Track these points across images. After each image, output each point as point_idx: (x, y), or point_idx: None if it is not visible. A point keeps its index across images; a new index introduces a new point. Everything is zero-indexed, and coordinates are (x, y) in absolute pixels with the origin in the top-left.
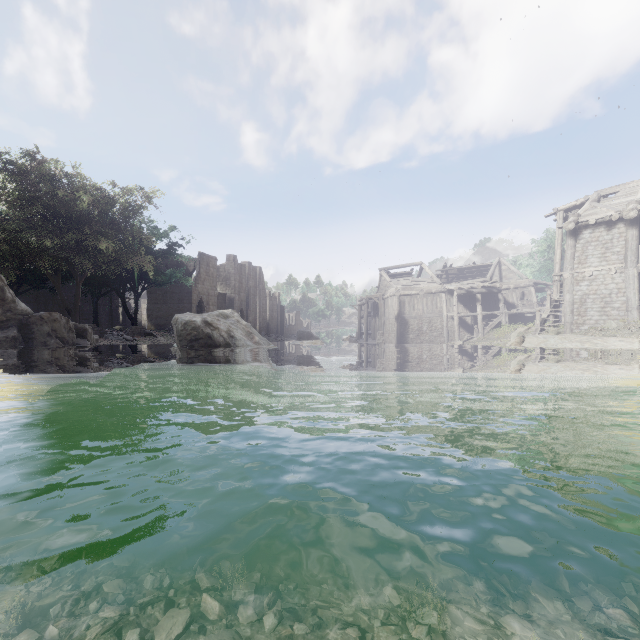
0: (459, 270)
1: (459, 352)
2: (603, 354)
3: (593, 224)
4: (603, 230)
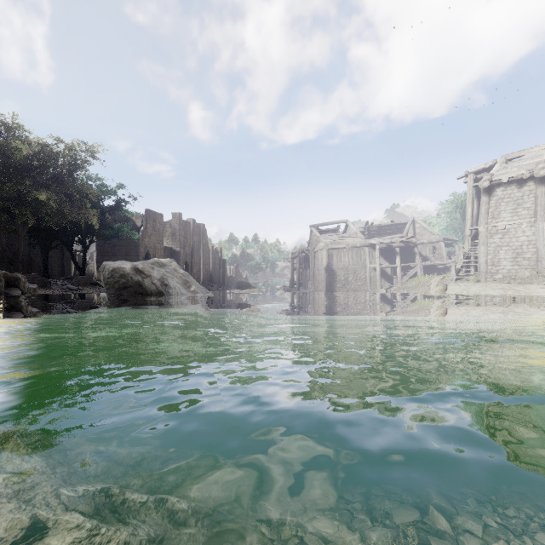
0: (379, 227)
1: (384, 299)
2: (527, 300)
3: (506, 182)
4: (514, 188)
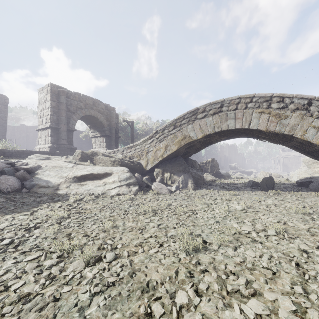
0: None
1: None
2: None
3: None
4: None
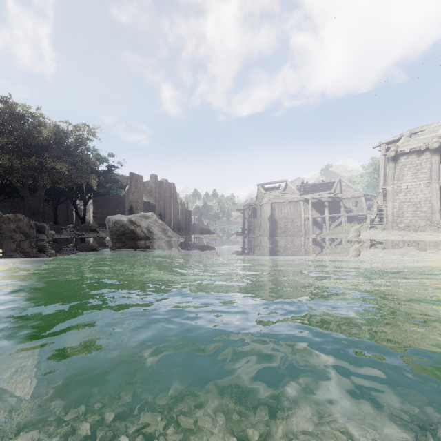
0: (312, 185)
1: (313, 243)
2: (418, 244)
3: (408, 152)
4: (415, 157)
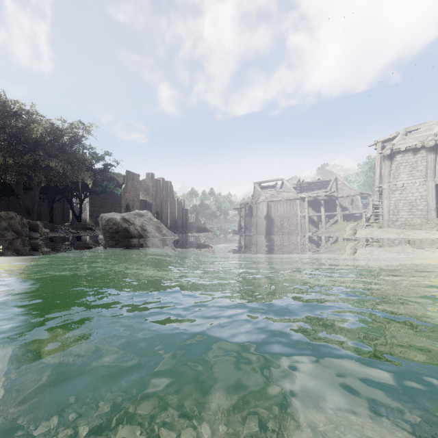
0: (308, 184)
1: (309, 241)
2: (414, 242)
3: (403, 150)
4: (410, 155)
